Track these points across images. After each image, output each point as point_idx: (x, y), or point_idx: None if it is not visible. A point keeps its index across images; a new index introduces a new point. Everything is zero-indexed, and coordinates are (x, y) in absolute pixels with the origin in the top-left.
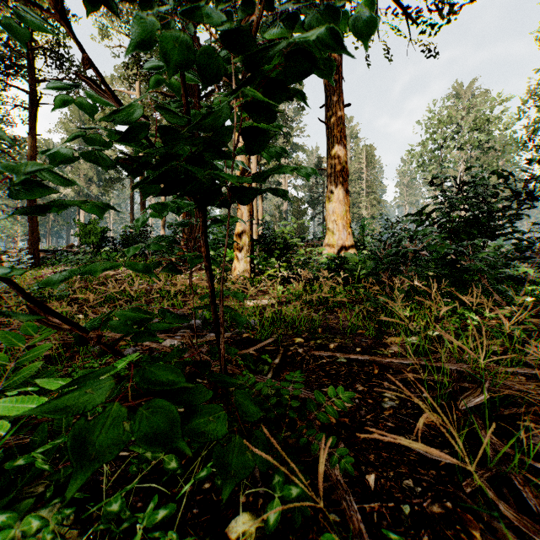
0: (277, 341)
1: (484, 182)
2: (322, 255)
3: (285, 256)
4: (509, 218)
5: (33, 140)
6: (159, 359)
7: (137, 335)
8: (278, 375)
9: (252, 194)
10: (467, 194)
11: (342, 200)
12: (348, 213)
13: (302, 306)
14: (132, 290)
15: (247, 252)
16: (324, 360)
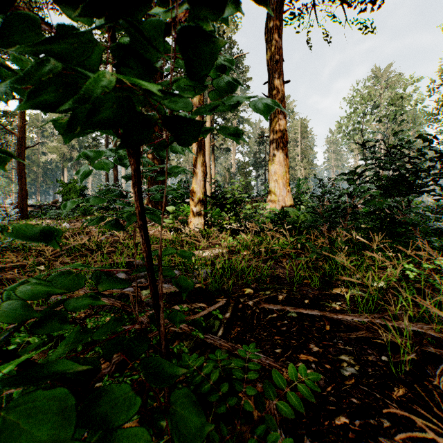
0: (227, 292)
1: (411, 145)
2: (266, 209)
3: (234, 211)
4: (432, 177)
5: (22, 113)
6: (92, 331)
7: (47, 316)
8: (228, 331)
9: (197, 132)
10: (395, 156)
11: (283, 162)
12: (288, 174)
13: (250, 256)
14: (101, 240)
15: (201, 207)
16: (274, 315)
